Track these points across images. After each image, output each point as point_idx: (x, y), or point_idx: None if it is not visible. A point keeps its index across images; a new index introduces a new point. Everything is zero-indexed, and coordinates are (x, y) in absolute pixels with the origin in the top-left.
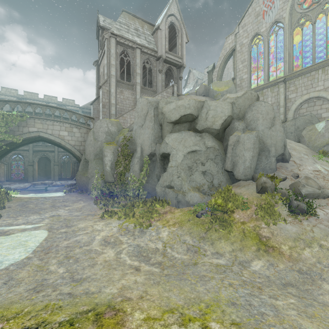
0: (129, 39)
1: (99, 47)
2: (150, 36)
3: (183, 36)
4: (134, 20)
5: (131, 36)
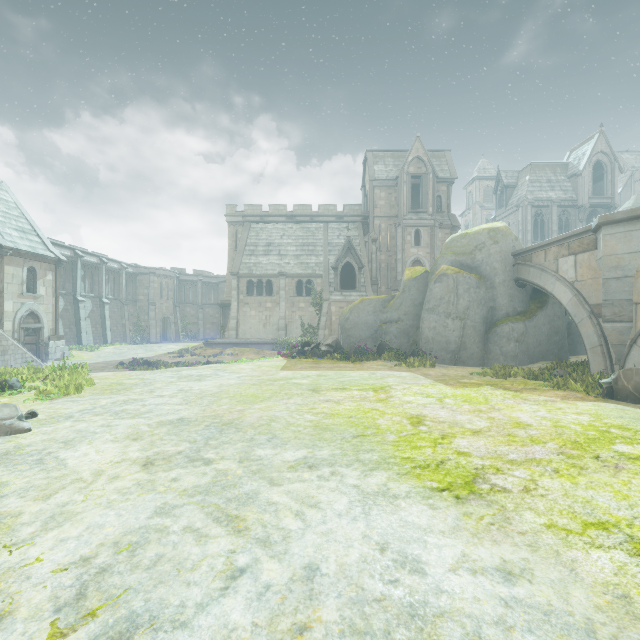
0: (544, 199)
1: (497, 201)
2: (565, 182)
3: (614, 170)
4: (544, 170)
5: (545, 193)
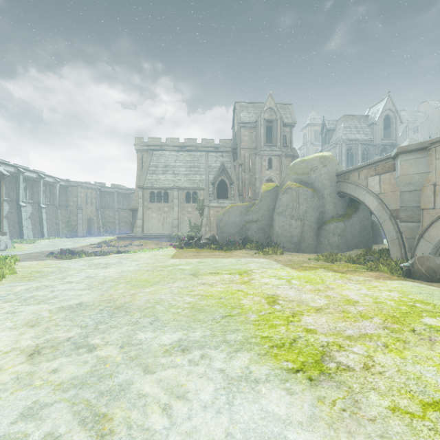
0: (353, 139)
1: (323, 140)
2: (366, 128)
3: (397, 121)
4: (353, 120)
5: (354, 135)
